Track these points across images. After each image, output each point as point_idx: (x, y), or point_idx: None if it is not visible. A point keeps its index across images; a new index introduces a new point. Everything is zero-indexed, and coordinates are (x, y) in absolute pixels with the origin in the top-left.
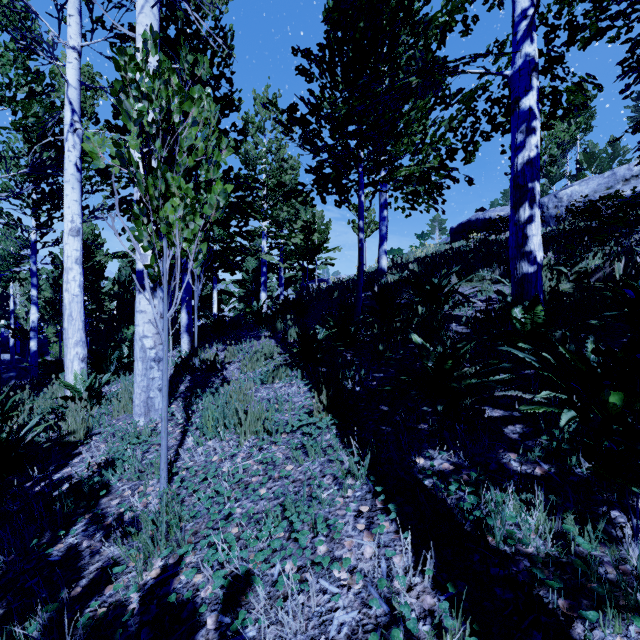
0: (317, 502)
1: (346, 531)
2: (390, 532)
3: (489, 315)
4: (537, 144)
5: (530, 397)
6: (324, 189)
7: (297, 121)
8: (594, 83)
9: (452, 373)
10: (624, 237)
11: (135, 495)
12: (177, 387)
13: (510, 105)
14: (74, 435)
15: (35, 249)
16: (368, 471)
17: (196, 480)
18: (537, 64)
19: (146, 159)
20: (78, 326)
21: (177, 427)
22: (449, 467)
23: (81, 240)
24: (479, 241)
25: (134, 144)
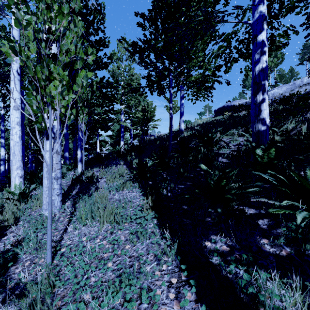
0: (143, 274)
1: (162, 299)
2: (191, 301)
3: (239, 153)
4: (266, 60)
5: (272, 202)
6: (151, 86)
7: (137, 51)
8: (294, 30)
9: (225, 187)
10: (303, 113)
11: (32, 265)
12: (71, 192)
13: (248, 43)
14: (6, 222)
15: (3, 118)
16: (176, 251)
17: (70, 254)
18: (266, 17)
19: (38, 56)
20: (18, 159)
21: (66, 217)
22: (226, 248)
23: (20, 112)
24: (229, 116)
25: (33, 49)
